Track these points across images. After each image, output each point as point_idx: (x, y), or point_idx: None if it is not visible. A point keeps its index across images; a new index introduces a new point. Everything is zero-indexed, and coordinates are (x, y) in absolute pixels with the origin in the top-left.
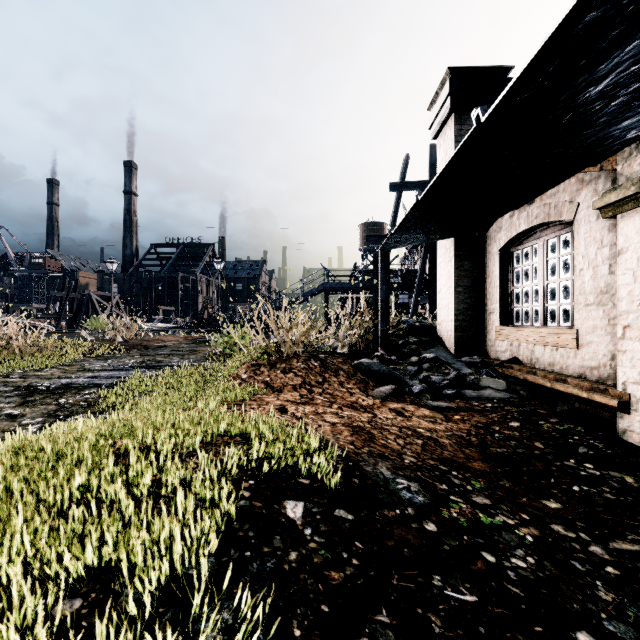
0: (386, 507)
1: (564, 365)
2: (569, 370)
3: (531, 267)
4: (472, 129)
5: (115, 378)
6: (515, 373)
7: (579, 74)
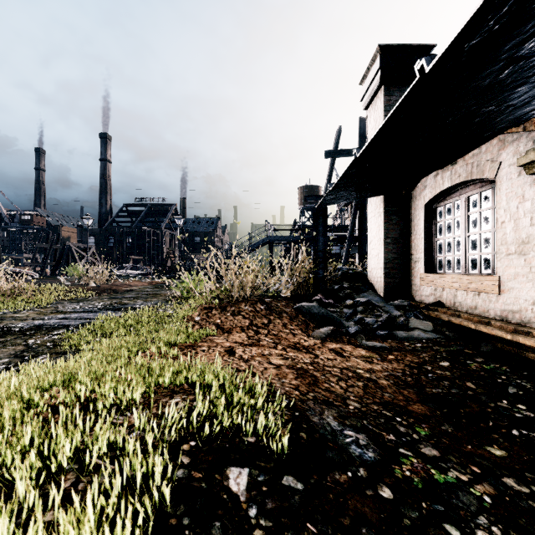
0: (337, 469)
1: (486, 309)
2: (491, 313)
3: (453, 221)
4: (415, 81)
5: (83, 319)
6: (440, 315)
7: (530, 17)
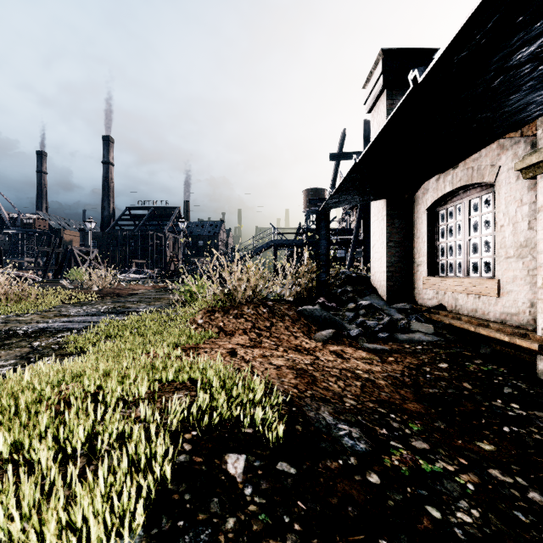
0: (329, 457)
1: (486, 311)
2: (491, 316)
3: (455, 224)
4: (409, 90)
5: (87, 323)
6: (441, 318)
7: (515, 32)
